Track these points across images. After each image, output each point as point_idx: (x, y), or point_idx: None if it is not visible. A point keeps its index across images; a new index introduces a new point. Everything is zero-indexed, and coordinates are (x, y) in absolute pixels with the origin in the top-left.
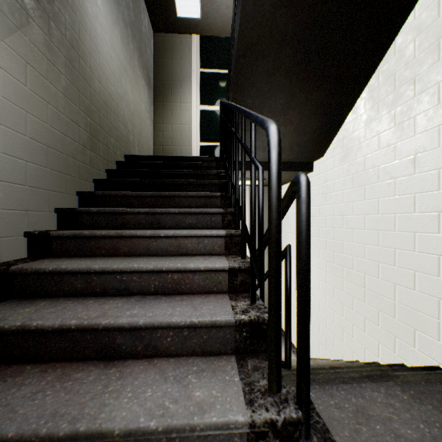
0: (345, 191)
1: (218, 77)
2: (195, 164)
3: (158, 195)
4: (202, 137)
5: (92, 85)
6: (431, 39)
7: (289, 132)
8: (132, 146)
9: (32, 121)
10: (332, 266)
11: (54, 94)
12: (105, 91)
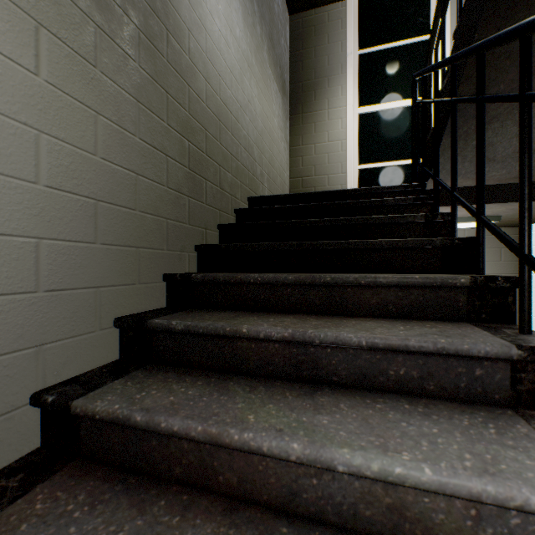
0: None
1: (389, 56)
2: (368, 202)
3: (307, 283)
4: (361, 157)
5: (194, 84)
6: None
7: None
8: (259, 183)
9: (56, 151)
10: None
11: (113, 96)
12: (216, 96)
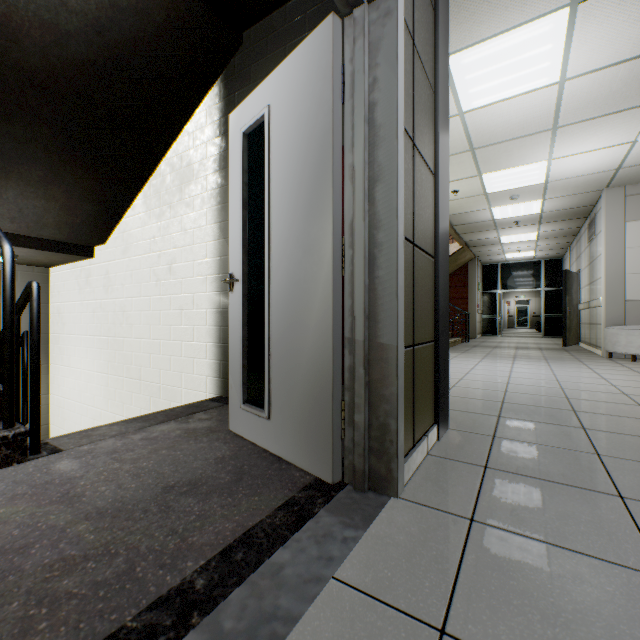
0: (126, 286)
1: None
2: None
3: None
4: None
5: None
6: (179, 181)
7: (55, 209)
8: None
9: None
10: (115, 366)
11: None
12: None
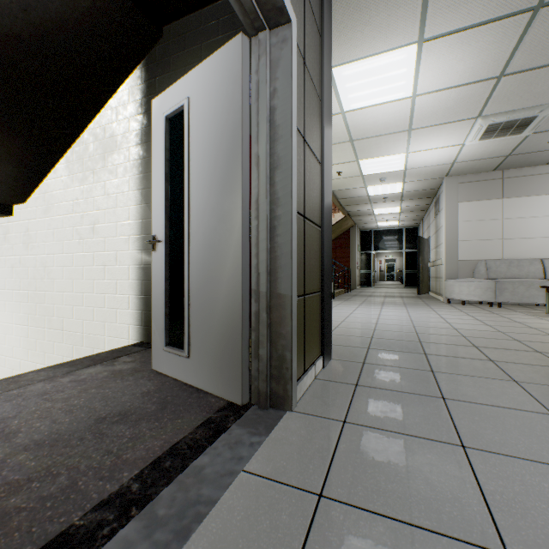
0: (48, 244)
1: None
2: None
3: None
4: None
5: None
6: (102, 150)
7: None
8: None
9: None
10: (35, 318)
11: None
12: None
